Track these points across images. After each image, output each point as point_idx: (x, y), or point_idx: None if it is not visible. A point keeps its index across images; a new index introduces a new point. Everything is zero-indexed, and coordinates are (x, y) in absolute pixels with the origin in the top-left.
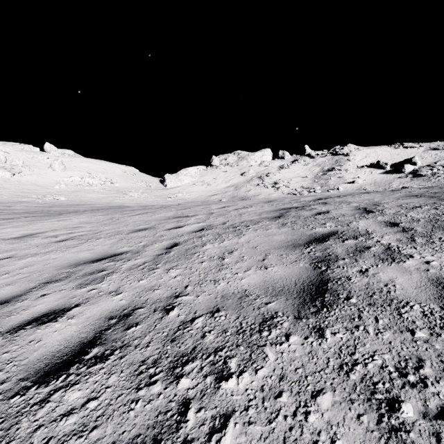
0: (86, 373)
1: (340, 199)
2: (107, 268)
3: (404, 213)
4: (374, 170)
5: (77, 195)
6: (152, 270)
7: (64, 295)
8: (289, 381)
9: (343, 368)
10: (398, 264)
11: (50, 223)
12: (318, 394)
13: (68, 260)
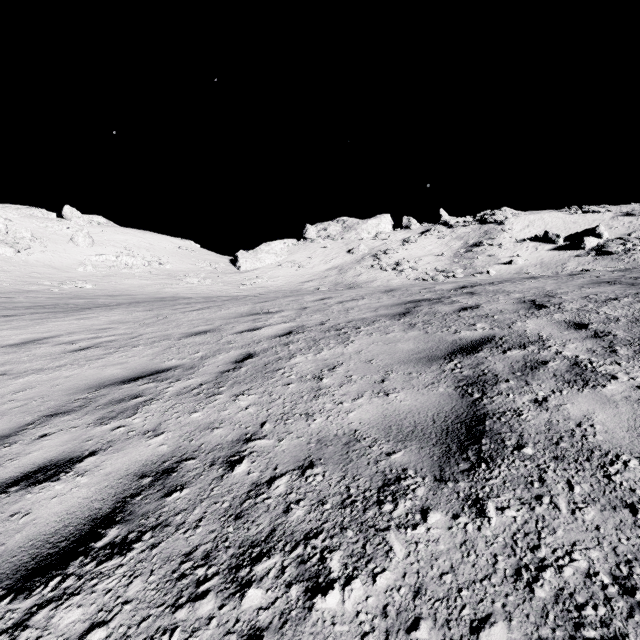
0: (93, 574)
1: (495, 287)
2: (145, 392)
3: (593, 308)
4: (540, 245)
5: (110, 281)
6: (213, 396)
7: (74, 436)
8: (431, 599)
9: (521, 574)
10: (594, 390)
11: (67, 322)
12: (481, 625)
13: (87, 379)
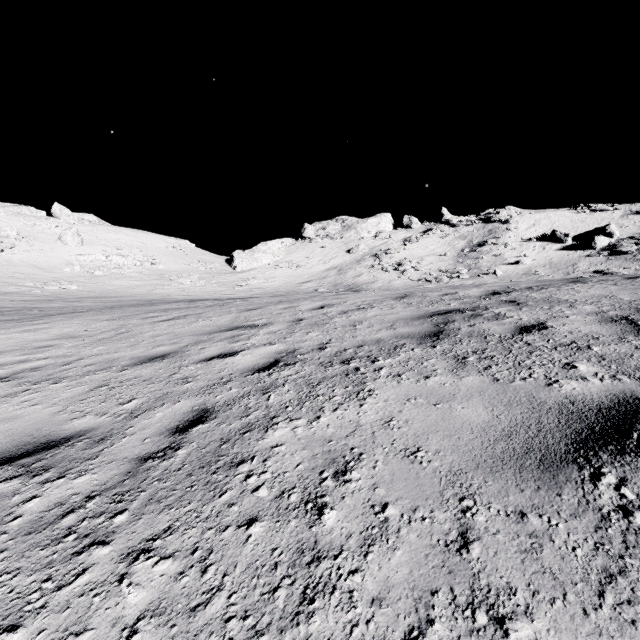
0: None
1: (540, 294)
2: None
3: None
4: (548, 244)
5: (98, 282)
6: (87, 549)
7: None
8: None
9: None
10: None
11: (7, 336)
12: None
13: None
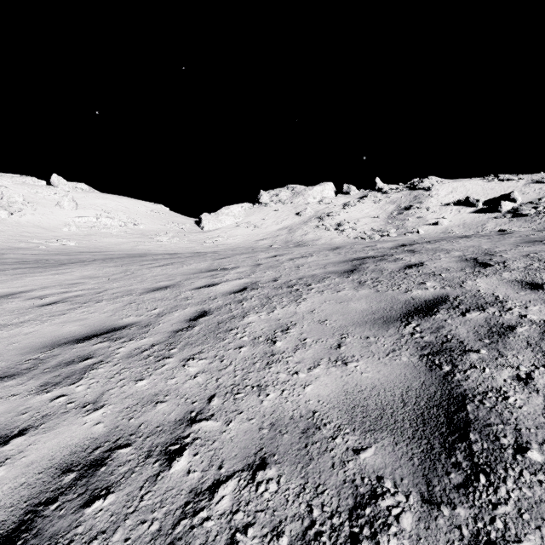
0: None
1: (433, 245)
2: (96, 353)
3: (540, 267)
4: (462, 208)
5: (91, 239)
6: (162, 359)
7: (10, 407)
8: None
9: None
10: None
11: (43, 277)
12: None
13: (44, 337)
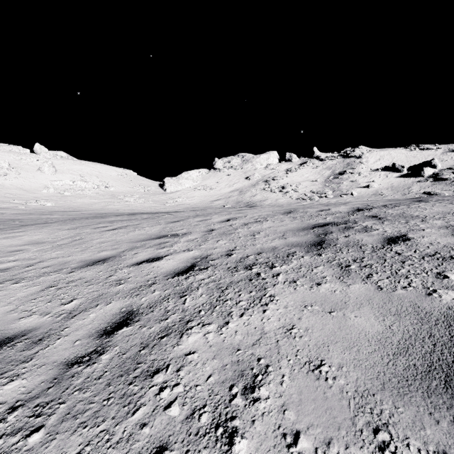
0: None
1: (395, 211)
2: None
3: None
4: (389, 173)
5: (66, 200)
6: None
7: None
8: None
9: None
10: None
11: None
12: None
13: None
